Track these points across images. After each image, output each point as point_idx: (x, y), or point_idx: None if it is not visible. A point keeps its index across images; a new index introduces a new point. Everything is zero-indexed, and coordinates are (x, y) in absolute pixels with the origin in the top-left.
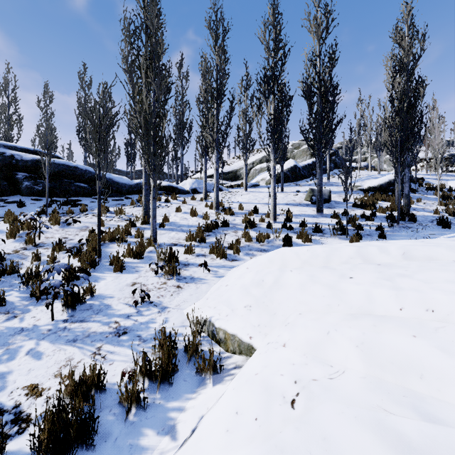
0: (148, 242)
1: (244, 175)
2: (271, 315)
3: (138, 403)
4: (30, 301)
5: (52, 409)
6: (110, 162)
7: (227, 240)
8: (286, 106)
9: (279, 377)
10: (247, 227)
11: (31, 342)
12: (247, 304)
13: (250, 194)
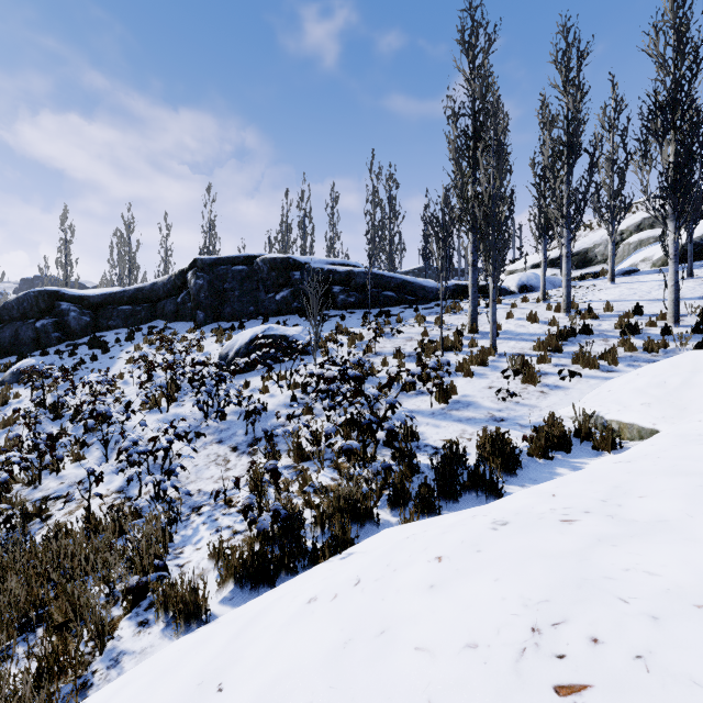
0: (488, 350)
1: (609, 257)
2: (679, 409)
3: (546, 453)
4: (402, 394)
5: (491, 438)
6: (394, 263)
7: (593, 350)
8: (699, 144)
9: (694, 431)
10: (623, 334)
11: (425, 418)
12: (644, 402)
13: (621, 287)
